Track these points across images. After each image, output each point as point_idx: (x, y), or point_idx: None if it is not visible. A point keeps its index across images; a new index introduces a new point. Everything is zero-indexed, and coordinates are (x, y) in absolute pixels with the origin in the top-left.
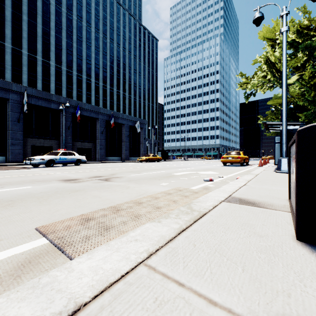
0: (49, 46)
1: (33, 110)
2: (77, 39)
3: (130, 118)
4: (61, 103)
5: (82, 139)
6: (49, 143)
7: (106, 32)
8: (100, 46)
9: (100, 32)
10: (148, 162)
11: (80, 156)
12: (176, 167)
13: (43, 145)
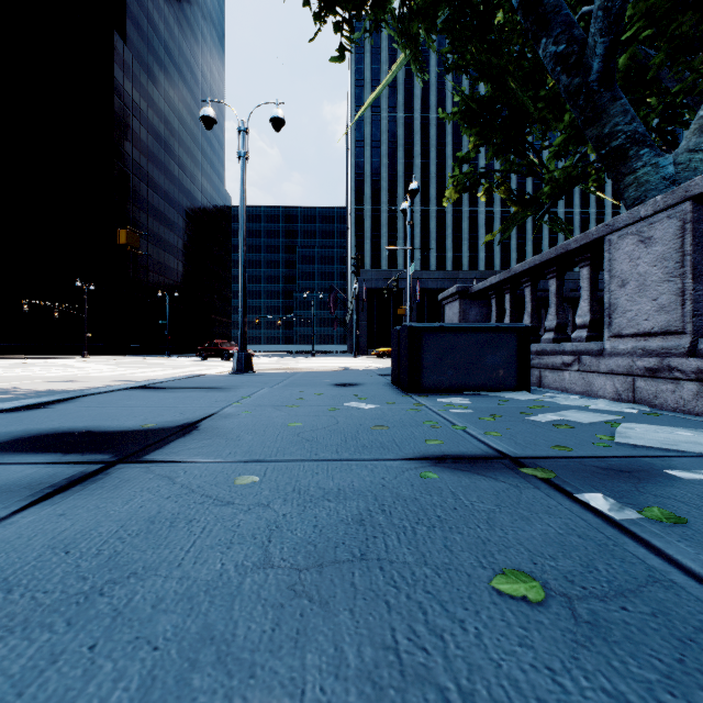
0: None
1: None
2: None
3: None
4: None
5: None
6: None
7: None
8: None
9: None
10: None
11: None
12: None
13: None
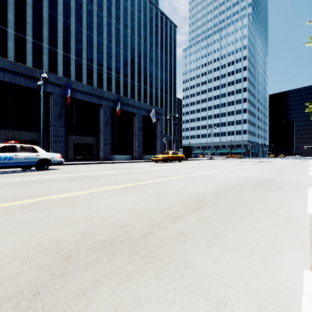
0: (56, 32)
1: (9, 91)
2: (87, 25)
3: (143, 106)
4: (50, 82)
5: (80, 132)
6: (34, 136)
7: (120, 17)
8: (113, 32)
9: (113, 17)
10: (167, 162)
11: (49, 154)
12: (239, 180)
13: (25, 139)
